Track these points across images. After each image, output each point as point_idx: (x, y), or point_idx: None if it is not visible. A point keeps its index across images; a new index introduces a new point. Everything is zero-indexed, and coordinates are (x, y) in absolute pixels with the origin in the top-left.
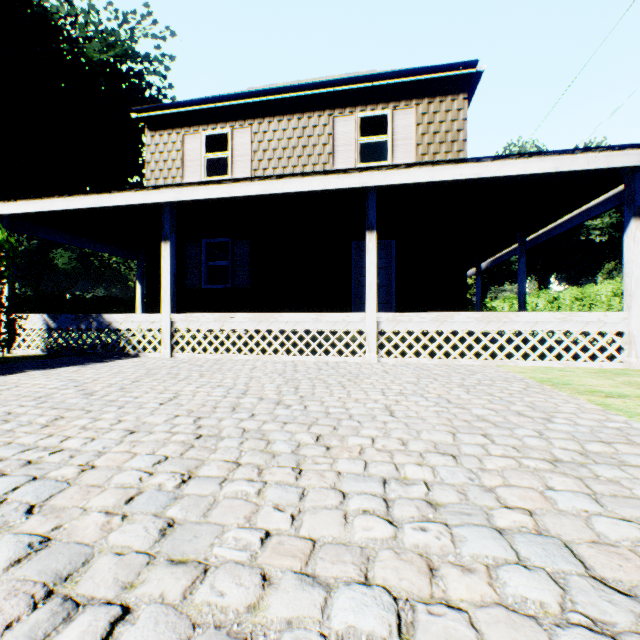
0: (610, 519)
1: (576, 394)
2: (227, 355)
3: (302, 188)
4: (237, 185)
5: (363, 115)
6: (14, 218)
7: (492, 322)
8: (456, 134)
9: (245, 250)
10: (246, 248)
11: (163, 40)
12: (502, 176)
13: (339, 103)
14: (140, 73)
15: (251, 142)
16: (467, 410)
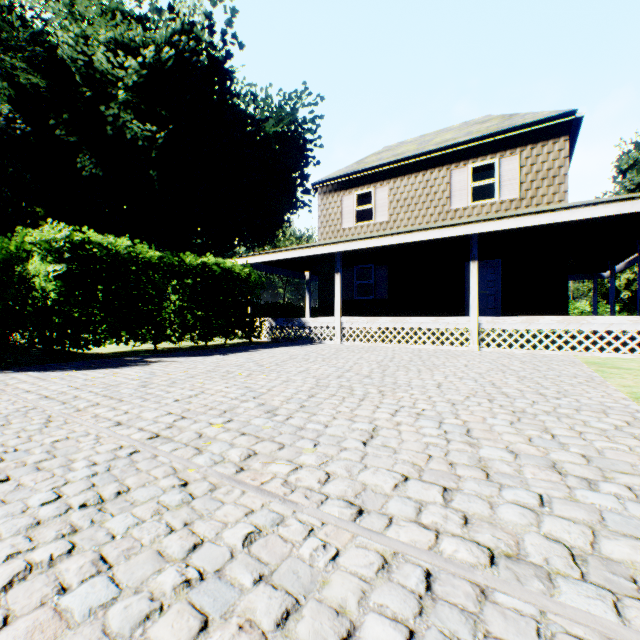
0: (514, 382)
1: (594, 367)
2: (375, 344)
3: (424, 238)
4: (382, 239)
5: (474, 165)
6: (252, 263)
7: (572, 323)
8: (557, 170)
9: (383, 272)
10: (384, 271)
11: (315, 105)
12: (573, 220)
13: (454, 159)
14: (299, 135)
15: (388, 196)
16: (507, 367)
